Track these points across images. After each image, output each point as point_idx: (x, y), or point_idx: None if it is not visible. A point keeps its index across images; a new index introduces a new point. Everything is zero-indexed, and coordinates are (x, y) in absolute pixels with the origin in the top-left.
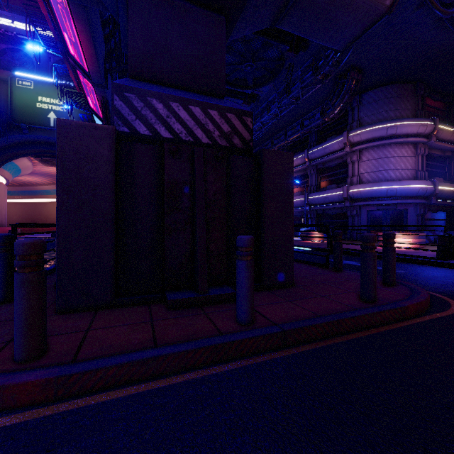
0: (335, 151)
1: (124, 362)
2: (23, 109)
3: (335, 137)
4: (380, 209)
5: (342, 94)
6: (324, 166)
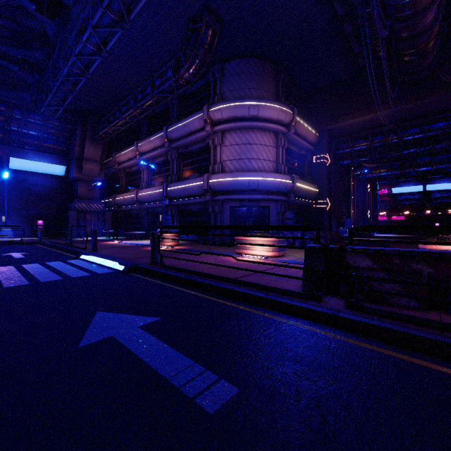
0: (197, 131)
1: None
2: None
3: (196, 113)
4: (243, 206)
5: (196, 46)
6: (186, 150)
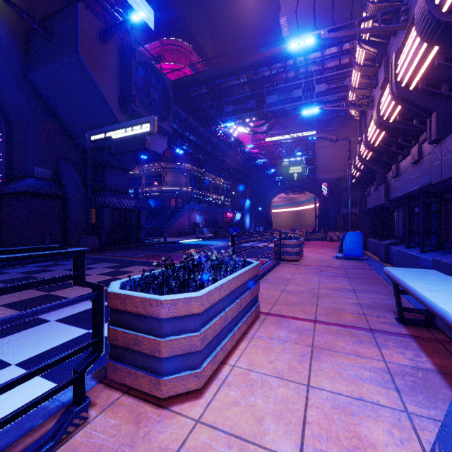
0: None
1: None
2: (284, 175)
3: None
4: None
5: None
6: None
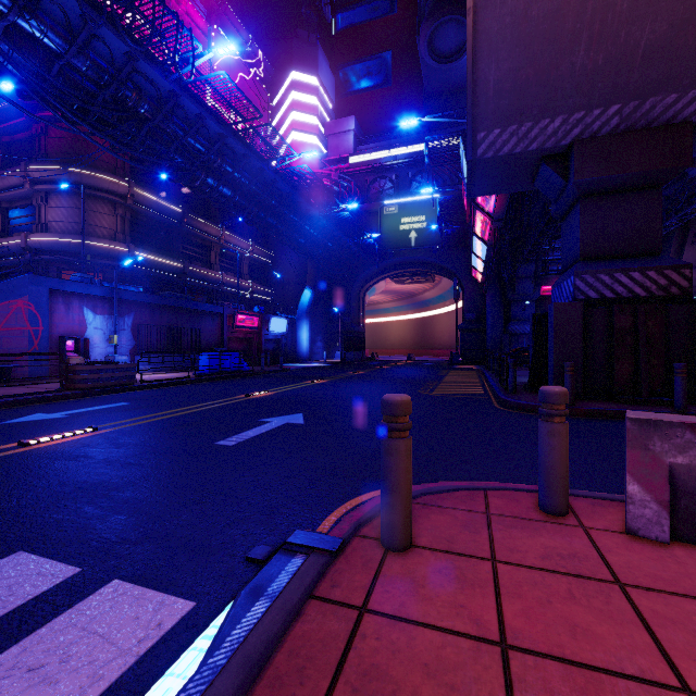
0: None
1: (614, 410)
2: (389, 235)
3: None
4: None
5: None
6: None
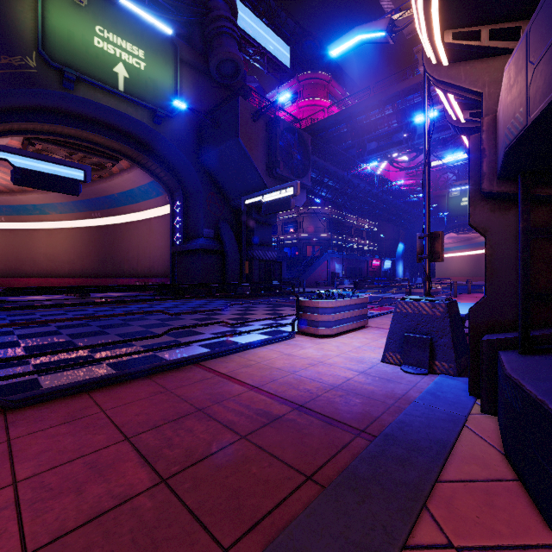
0: None
1: None
2: (453, 209)
3: None
4: None
5: None
6: None
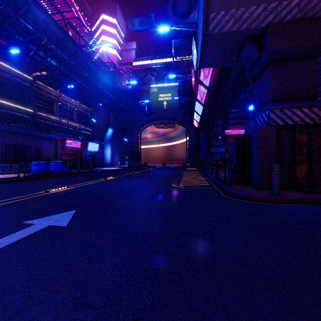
0: None
1: (310, 198)
2: (153, 103)
3: None
4: None
5: None
6: None
